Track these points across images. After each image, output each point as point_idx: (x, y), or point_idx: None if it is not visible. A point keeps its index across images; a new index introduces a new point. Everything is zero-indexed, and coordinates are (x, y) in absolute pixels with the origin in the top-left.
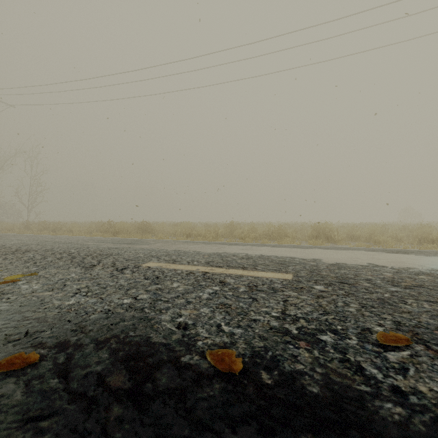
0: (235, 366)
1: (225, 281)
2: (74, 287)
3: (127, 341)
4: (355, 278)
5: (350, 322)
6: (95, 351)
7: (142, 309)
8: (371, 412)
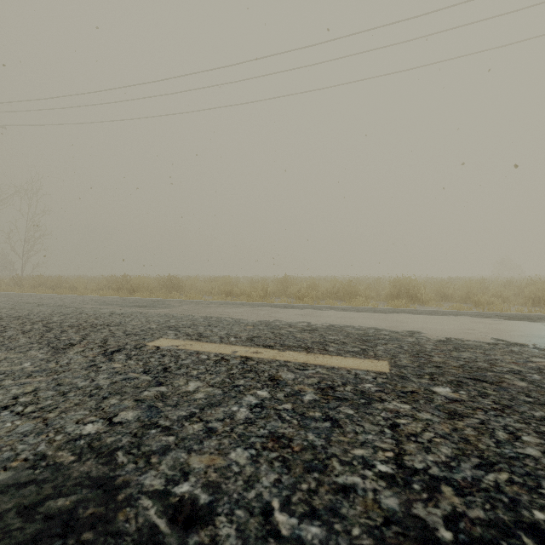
0: None
1: (278, 377)
2: (12, 391)
3: None
4: (493, 369)
5: None
6: None
7: (111, 454)
8: None
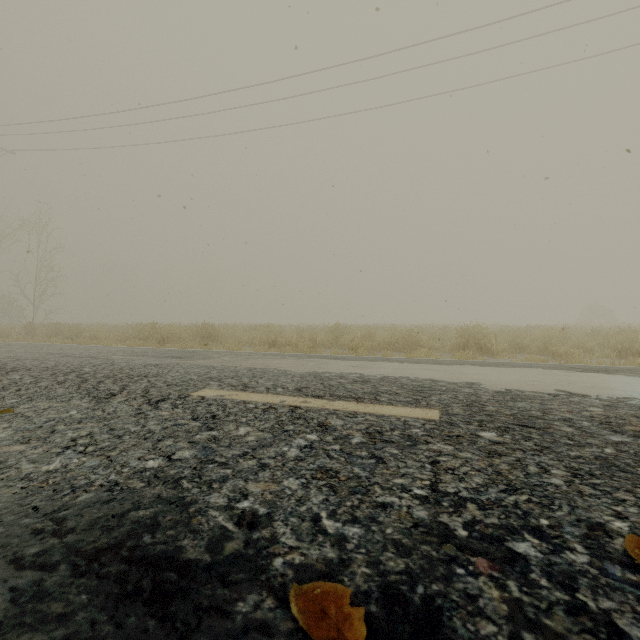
0: (351, 631)
1: (327, 423)
2: (69, 435)
3: (135, 557)
4: (544, 417)
5: (562, 510)
6: (63, 585)
7: (176, 481)
8: None
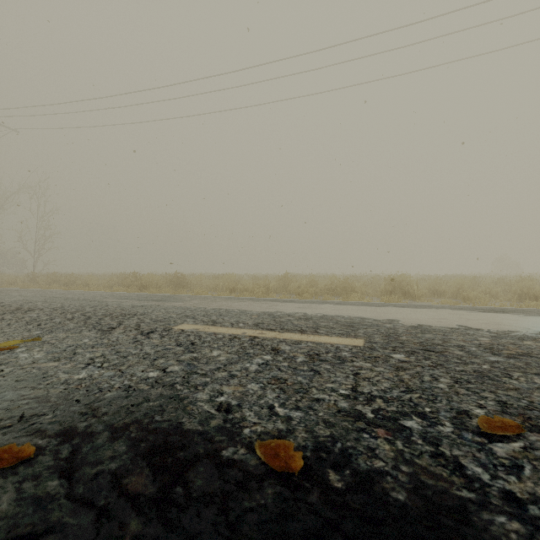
0: (294, 463)
1: (279, 348)
2: (87, 355)
3: (152, 428)
4: (443, 344)
5: (442, 403)
6: (109, 442)
7: (172, 385)
8: (479, 529)
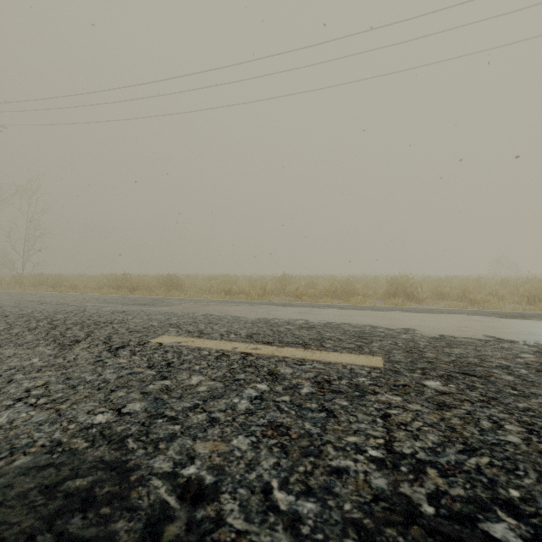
0: None
1: (277, 372)
2: (24, 385)
3: None
4: (482, 364)
5: (529, 477)
6: None
7: (121, 441)
8: None
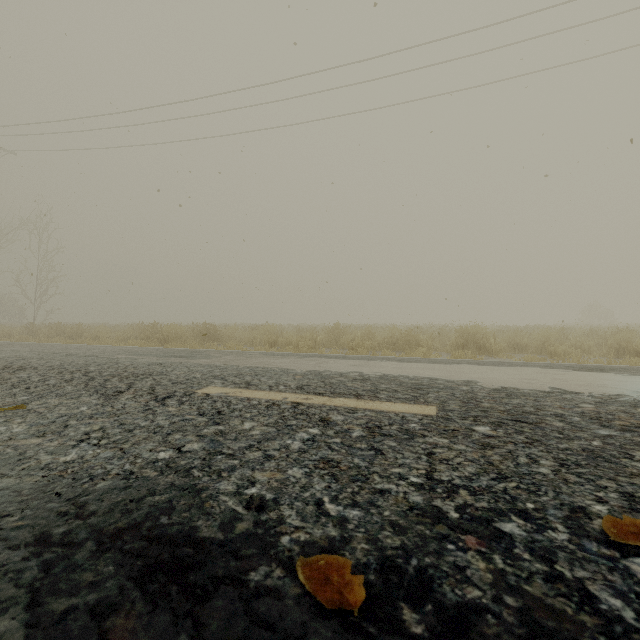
0: (352, 594)
1: (329, 419)
2: (81, 429)
3: (154, 535)
4: (537, 412)
5: (547, 495)
6: (92, 558)
7: (187, 471)
8: None
